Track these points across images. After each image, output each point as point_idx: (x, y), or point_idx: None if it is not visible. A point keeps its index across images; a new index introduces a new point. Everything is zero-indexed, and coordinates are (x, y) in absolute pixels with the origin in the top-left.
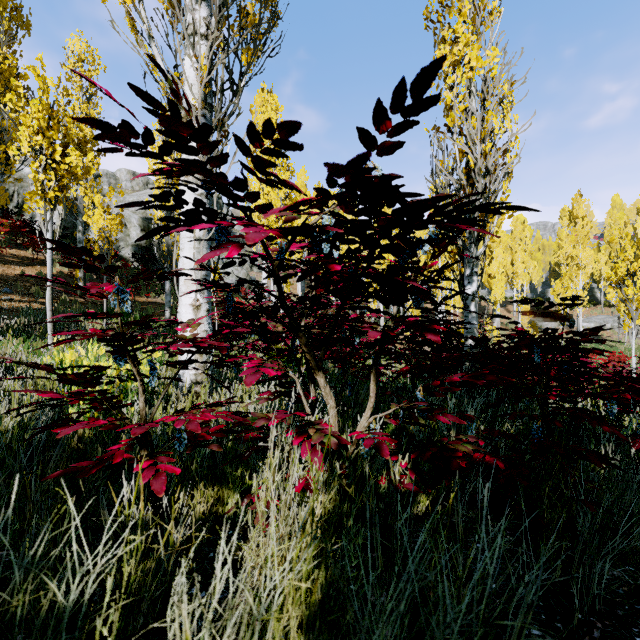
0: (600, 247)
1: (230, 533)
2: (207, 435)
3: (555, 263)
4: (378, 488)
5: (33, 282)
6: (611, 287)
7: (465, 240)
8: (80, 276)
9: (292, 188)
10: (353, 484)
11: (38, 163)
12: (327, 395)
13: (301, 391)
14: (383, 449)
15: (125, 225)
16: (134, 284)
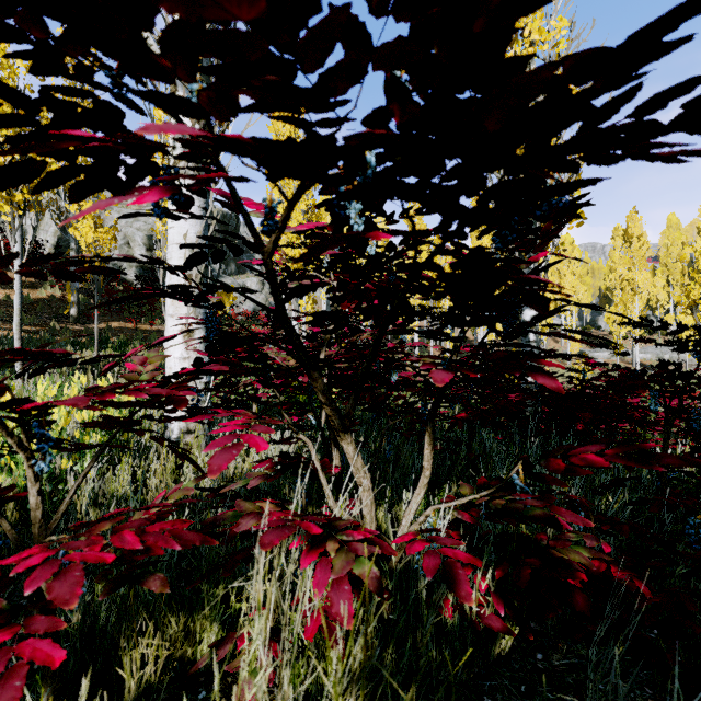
0: (655, 270)
1: (201, 697)
2: (156, 546)
3: (606, 288)
4: (438, 613)
5: None
6: (682, 313)
7: (523, 254)
8: (73, 300)
9: (282, 49)
10: (414, 685)
11: (2, 158)
12: (358, 471)
13: (317, 463)
14: (460, 582)
15: (128, 244)
16: (137, 310)
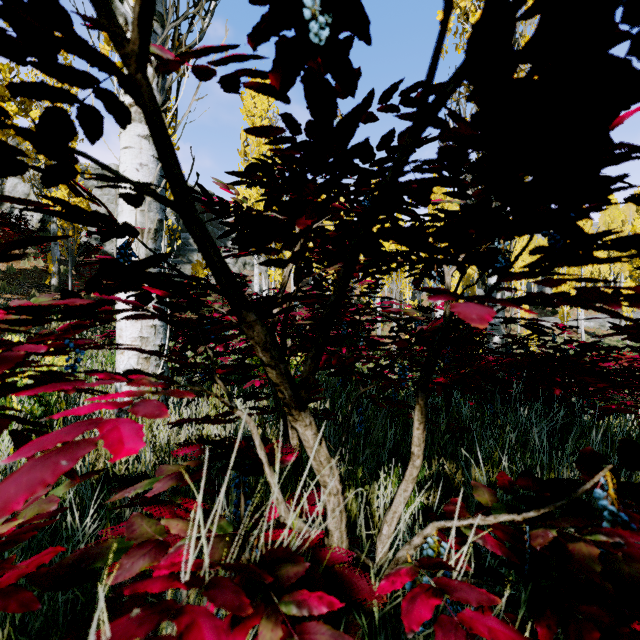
0: None
1: None
2: None
3: None
4: None
5: (2, 277)
6: (633, 281)
7: None
8: (54, 271)
9: None
10: None
11: None
12: (321, 466)
13: (262, 452)
14: None
15: None
16: None
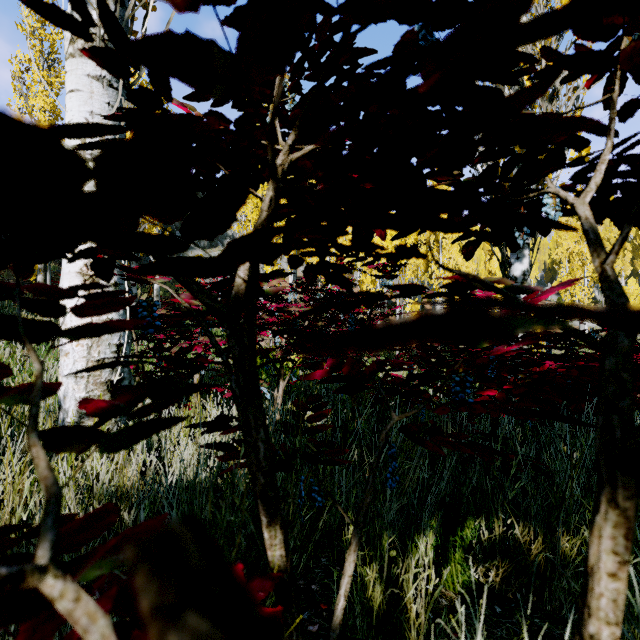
0: None
1: None
2: None
3: (551, 262)
4: None
5: None
6: None
7: None
8: (40, 267)
9: None
10: None
11: None
12: None
13: None
14: None
15: None
16: None
